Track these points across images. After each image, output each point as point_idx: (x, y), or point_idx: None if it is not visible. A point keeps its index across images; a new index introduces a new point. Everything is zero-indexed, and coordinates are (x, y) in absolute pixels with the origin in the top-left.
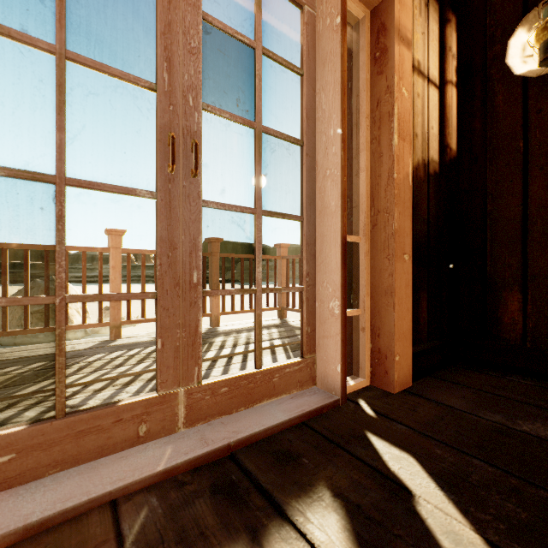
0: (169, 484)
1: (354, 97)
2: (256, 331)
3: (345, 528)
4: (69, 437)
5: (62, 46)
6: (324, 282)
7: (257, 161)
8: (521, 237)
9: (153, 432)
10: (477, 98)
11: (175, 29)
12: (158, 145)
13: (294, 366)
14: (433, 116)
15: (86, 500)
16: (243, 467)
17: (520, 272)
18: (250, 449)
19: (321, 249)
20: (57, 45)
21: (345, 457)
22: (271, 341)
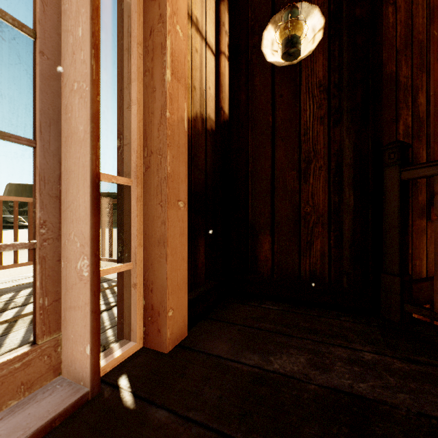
0: None
1: (125, 17)
2: None
3: None
4: None
5: None
6: (72, 234)
7: None
8: (271, 192)
9: None
10: (243, 74)
11: None
12: None
13: (10, 364)
14: (211, 78)
15: None
16: None
17: (270, 219)
18: None
19: (68, 189)
20: None
21: None
22: None
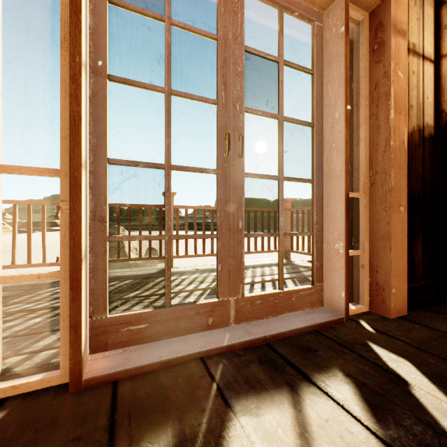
0: (231, 354)
1: (354, 83)
2: (279, 263)
3: (355, 394)
4: (173, 319)
5: (169, 88)
6: (331, 229)
7: (280, 142)
8: None
9: (216, 324)
10: None
11: (228, 62)
12: (219, 140)
13: (306, 290)
14: (428, 88)
15: (188, 354)
16: (277, 351)
17: None
18: (279, 342)
19: (328, 204)
20: (167, 88)
21: (351, 355)
22: None
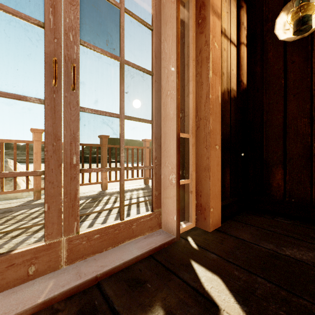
0: (45, 312)
1: (185, 47)
2: (120, 195)
3: None
4: None
5: None
6: (166, 163)
7: (121, 83)
8: (283, 136)
9: (41, 271)
10: (258, 53)
11: None
12: (45, 66)
13: (146, 217)
14: (233, 63)
15: None
16: (104, 293)
17: (282, 156)
18: (112, 278)
19: (164, 142)
20: None
21: (176, 281)
22: (137, 198)
